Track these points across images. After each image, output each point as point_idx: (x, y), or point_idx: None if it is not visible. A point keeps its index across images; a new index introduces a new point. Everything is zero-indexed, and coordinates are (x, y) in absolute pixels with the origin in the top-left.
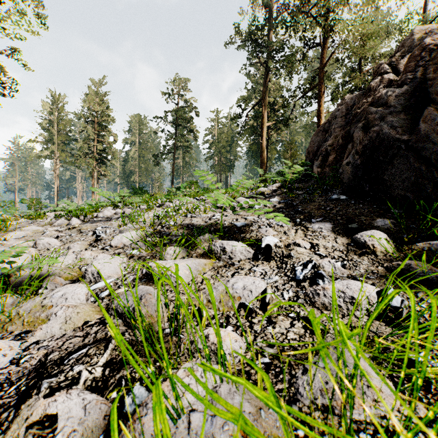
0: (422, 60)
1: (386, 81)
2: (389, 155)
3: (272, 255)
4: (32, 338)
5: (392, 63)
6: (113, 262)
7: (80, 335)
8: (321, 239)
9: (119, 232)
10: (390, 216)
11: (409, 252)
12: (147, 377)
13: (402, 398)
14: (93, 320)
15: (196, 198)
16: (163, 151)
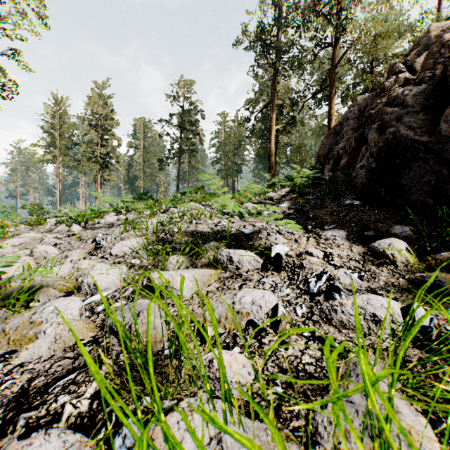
0: (441, 57)
1: (401, 81)
2: (406, 158)
3: (282, 265)
4: (17, 360)
5: (407, 62)
6: (111, 272)
7: (70, 356)
8: (335, 248)
9: (120, 239)
10: (408, 223)
11: (432, 262)
12: (141, 411)
13: (441, 441)
14: (86, 338)
15: (202, 204)
16: (169, 155)
